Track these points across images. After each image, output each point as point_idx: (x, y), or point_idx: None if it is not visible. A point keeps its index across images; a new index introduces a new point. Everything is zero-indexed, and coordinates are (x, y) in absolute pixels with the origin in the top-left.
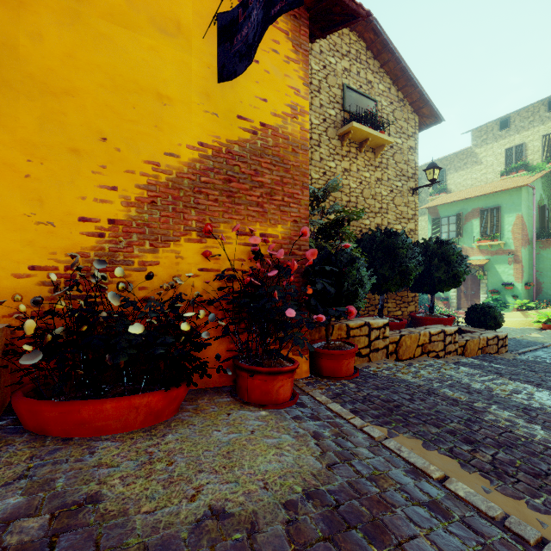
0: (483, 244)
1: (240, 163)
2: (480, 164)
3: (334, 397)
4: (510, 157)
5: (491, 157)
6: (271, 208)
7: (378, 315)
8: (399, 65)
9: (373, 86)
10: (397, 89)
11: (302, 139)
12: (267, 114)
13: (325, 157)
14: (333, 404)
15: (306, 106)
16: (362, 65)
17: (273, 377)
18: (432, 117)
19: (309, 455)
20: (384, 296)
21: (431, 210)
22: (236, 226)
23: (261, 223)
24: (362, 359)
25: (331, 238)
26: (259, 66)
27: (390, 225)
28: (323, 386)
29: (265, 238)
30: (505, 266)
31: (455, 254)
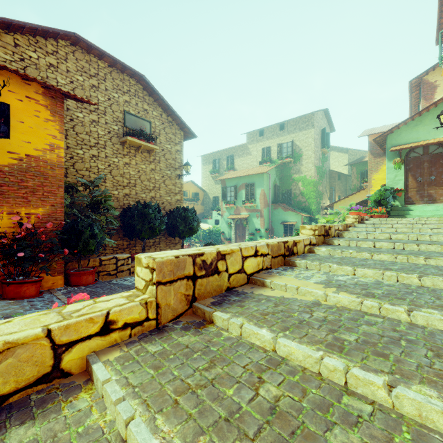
0: (246, 205)
1: (10, 176)
2: (251, 155)
3: (66, 293)
4: (264, 154)
5: (255, 152)
6: (34, 199)
7: (142, 252)
8: (165, 103)
9: (148, 112)
10: (167, 115)
11: (58, 161)
12: (31, 150)
13: (110, 155)
14: (61, 295)
15: (62, 144)
16: (139, 99)
17: (21, 285)
18: (191, 134)
19: (20, 309)
20: (145, 241)
21: (222, 181)
22: (2, 211)
23: (26, 207)
24: (112, 277)
25: (99, 209)
26: (25, 125)
27: (162, 197)
28: (66, 290)
29: (27, 216)
30: (257, 219)
31: (192, 216)
